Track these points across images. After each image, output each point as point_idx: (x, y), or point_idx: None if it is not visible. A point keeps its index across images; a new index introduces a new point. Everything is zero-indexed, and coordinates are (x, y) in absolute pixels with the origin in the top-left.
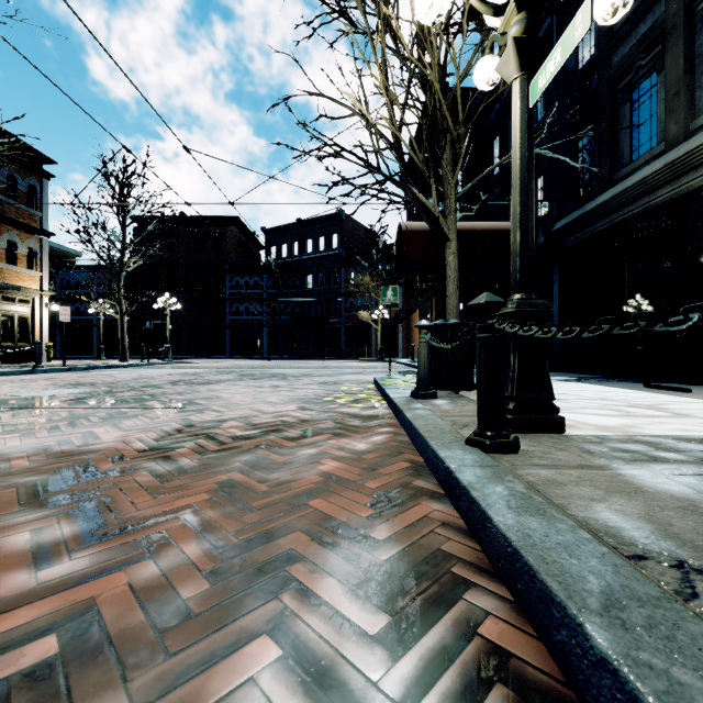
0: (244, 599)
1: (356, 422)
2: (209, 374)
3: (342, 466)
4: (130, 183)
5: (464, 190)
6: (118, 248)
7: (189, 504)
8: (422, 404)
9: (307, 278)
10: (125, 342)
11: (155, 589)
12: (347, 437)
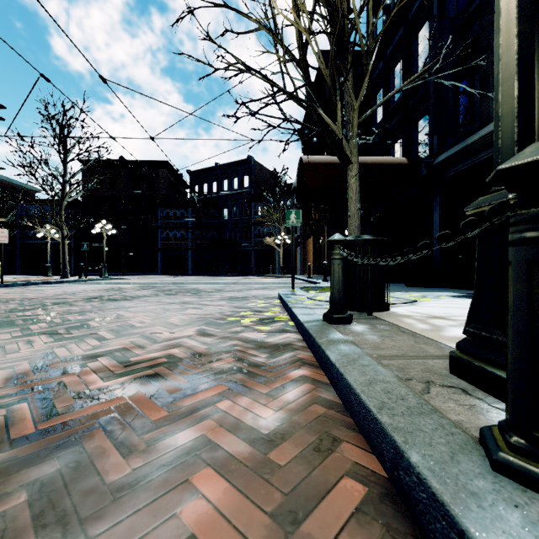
0: None
1: (261, 357)
2: (132, 289)
3: (230, 501)
4: (68, 125)
5: (365, 115)
6: (59, 181)
7: None
8: (340, 332)
9: (223, 211)
10: (66, 261)
11: None
12: (248, 392)
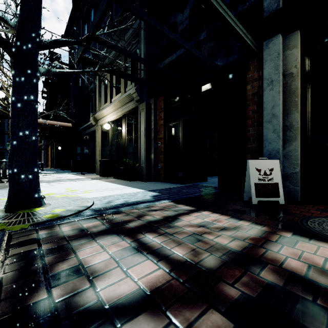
0: None
1: None
2: None
3: None
4: None
5: None
6: None
7: None
8: None
9: None
10: None
11: None
12: None
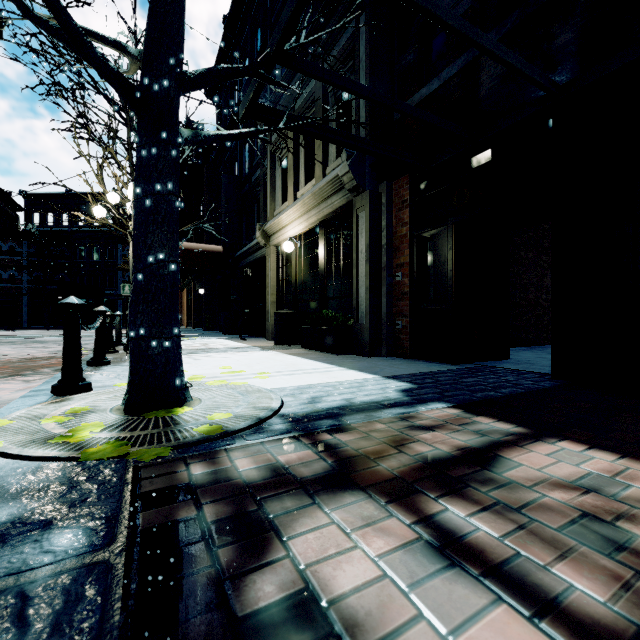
0: (24, 371)
1: None
2: None
3: (59, 362)
4: None
5: None
6: None
7: (2, 368)
8: None
9: (79, 249)
10: None
11: (3, 372)
12: None
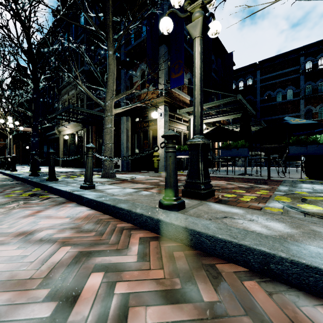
0: None
1: None
2: None
3: None
4: None
5: (14, 130)
6: None
7: None
8: None
9: None
10: None
11: None
12: None
